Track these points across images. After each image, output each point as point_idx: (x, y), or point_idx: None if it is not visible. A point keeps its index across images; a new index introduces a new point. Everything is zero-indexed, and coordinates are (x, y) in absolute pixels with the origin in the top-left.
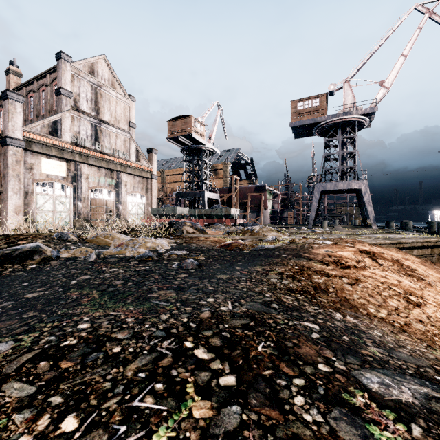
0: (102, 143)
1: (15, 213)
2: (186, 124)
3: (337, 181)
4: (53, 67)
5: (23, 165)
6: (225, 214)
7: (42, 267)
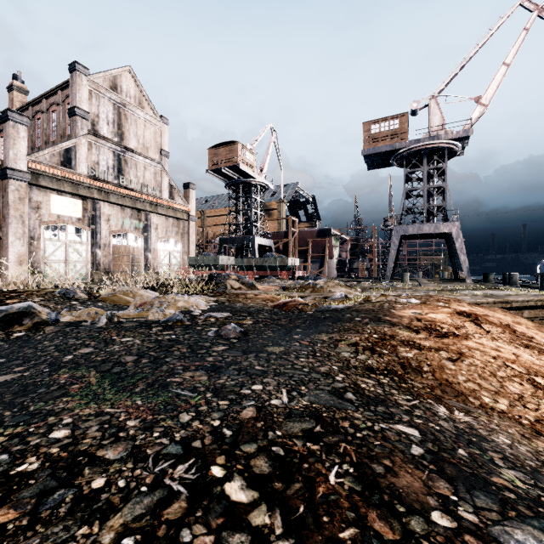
0: (126, 176)
1: (18, 263)
2: (232, 153)
3: (422, 223)
4: (66, 82)
5: (27, 203)
6: (281, 265)
7: (32, 336)
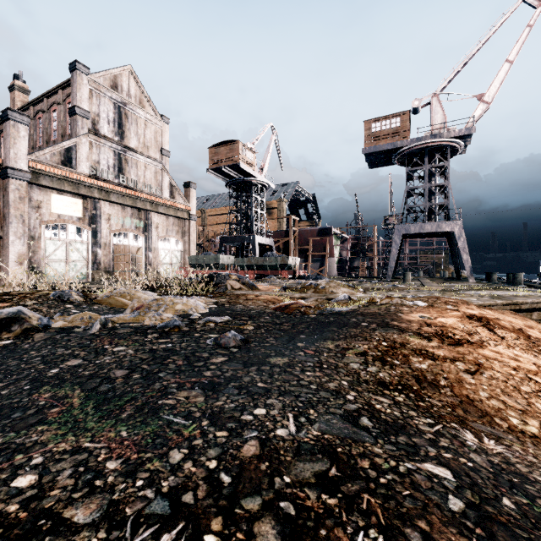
0: (127, 175)
1: (18, 263)
2: (232, 152)
3: (423, 221)
4: (67, 81)
5: (28, 203)
6: (281, 264)
7: (19, 344)
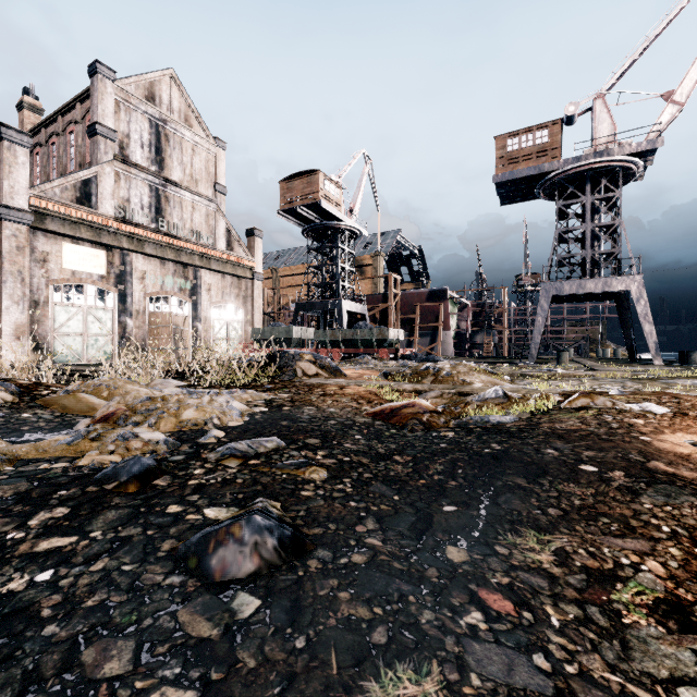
0: (168, 218)
1: (15, 337)
2: (311, 186)
3: (583, 277)
4: (86, 90)
5: (29, 254)
6: (378, 339)
7: None
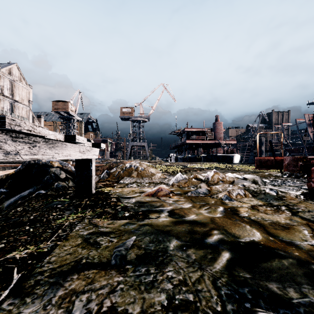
0: (15, 113)
1: None
2: (65, 106)
3: (137, 142)
4: None
5: None
6: None
7: None
